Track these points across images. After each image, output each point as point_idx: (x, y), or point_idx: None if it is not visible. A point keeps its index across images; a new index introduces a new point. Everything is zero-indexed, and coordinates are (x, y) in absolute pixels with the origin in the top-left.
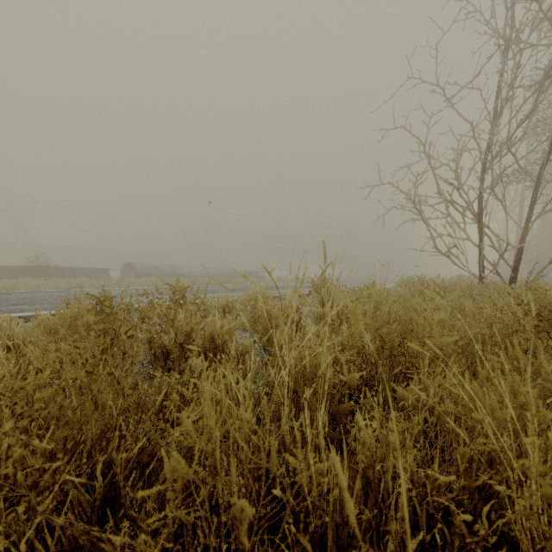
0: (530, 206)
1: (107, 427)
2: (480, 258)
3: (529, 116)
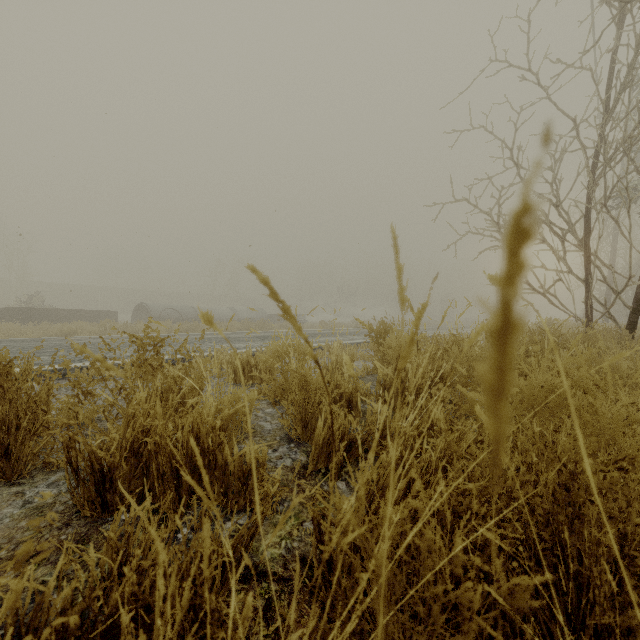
0: None
1: None
2: (588, 296)
3: None
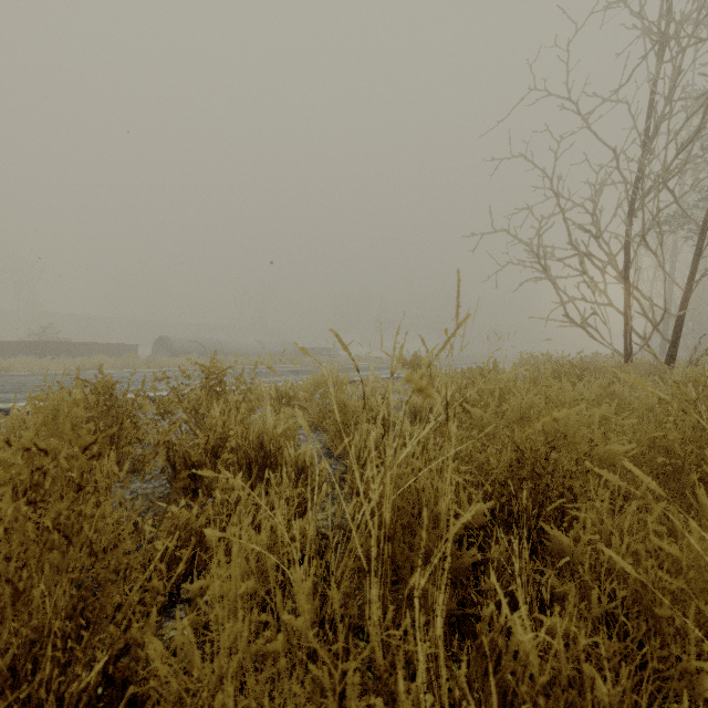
0: (694, 260)
1: (40, 629)
2: (627, 329)
3: (693, 138)
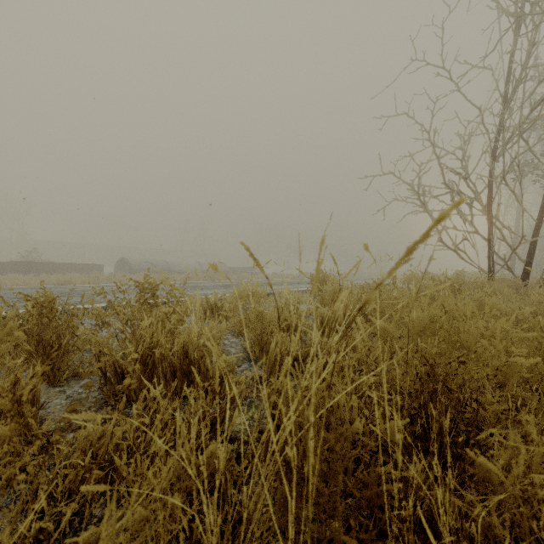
0: None
1: None
2: (490, 252)
3: None
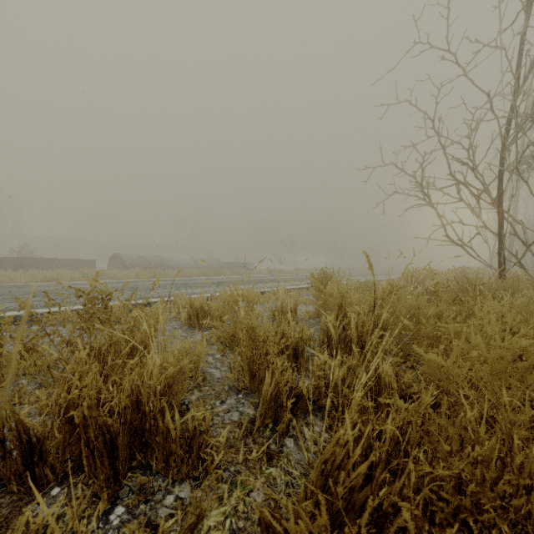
0: None
1: None
2: (501, 248)
3: None
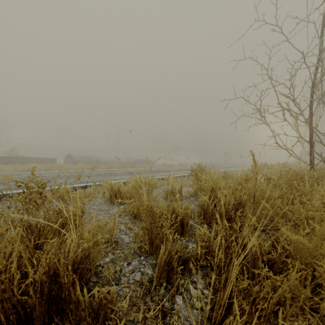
0: None
1: None
2: (312, 150)
3: None
